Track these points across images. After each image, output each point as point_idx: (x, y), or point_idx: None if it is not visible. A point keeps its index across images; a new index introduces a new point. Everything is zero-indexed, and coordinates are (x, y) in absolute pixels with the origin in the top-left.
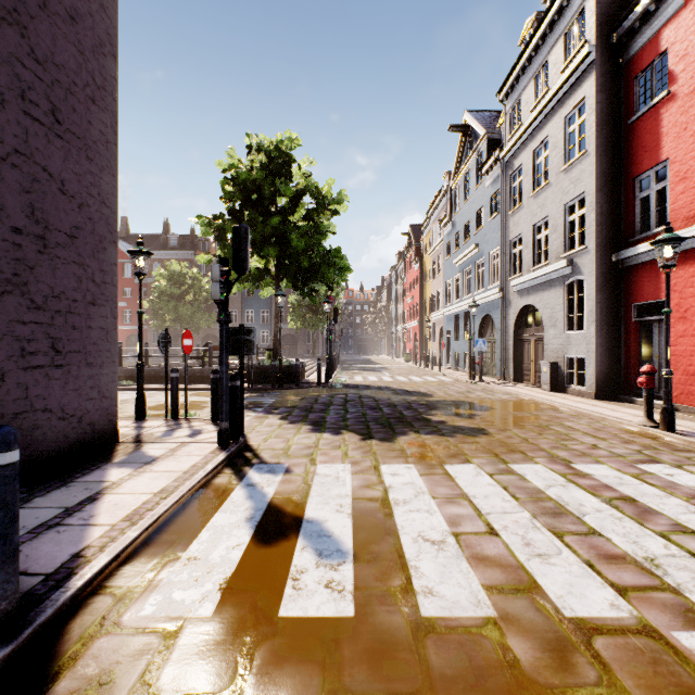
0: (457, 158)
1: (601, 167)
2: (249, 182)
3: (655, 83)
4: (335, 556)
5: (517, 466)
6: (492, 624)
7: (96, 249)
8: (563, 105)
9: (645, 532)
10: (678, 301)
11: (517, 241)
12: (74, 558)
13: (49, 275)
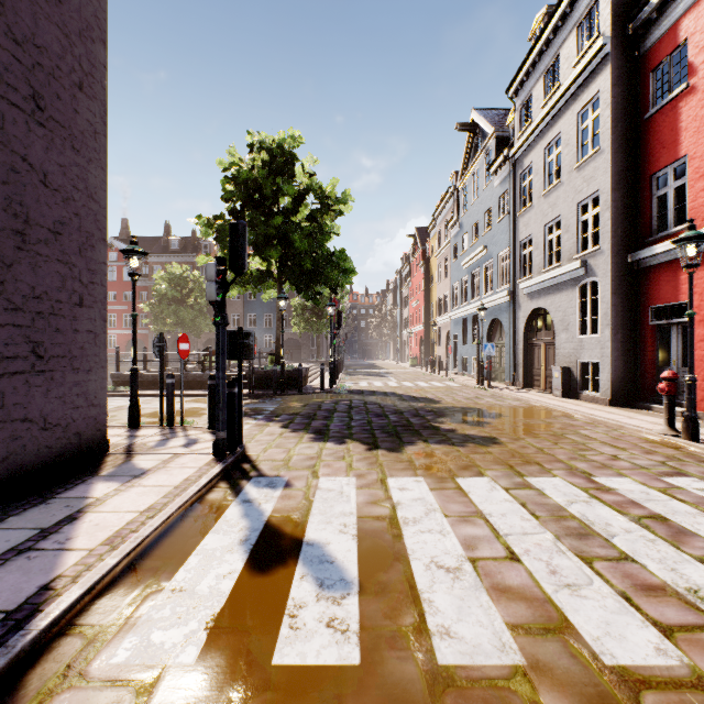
0: (465, 157)
1: (615, 164)
2: (250, 181)
3: (673, 75)
4: (337, 587)
5: (534, 479)
6: (521, 676)
7: (82, 246)
8: (575, 101)
9: (683, 557)
10: (698, 303)
11: (527, 242)
12: (42, 591)
13: (29, 273)
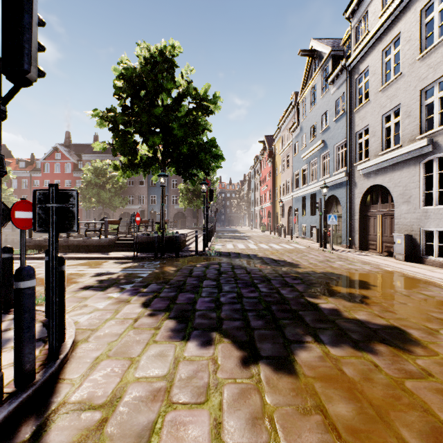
0: (304, 77)
1: None
2: (134, 76)
3: None
4: None
5: None
6: None
7: None
8: None
9: None
10: None
11: (363, 132)
12: None
13: None
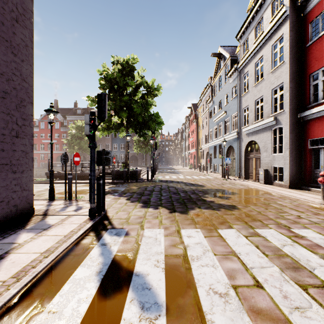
0: (215, 69)
1: (291, 69)
2: (112, 79)
3: (321, 24)
4: (153, 309)
5: (260, 230)
6: None
7: (18, 105)
8: (271, 39)
9: None
10: None
11: (246, 109)
12: None
13: None
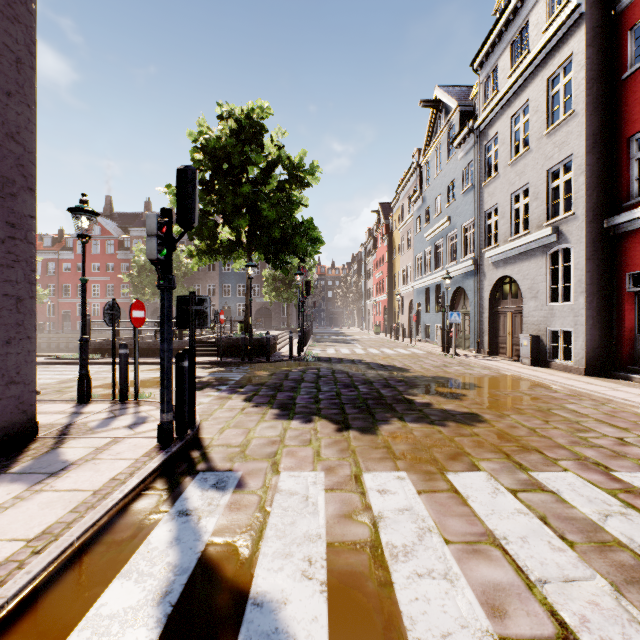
0: (428, 133)
1: (591, 127)
2: (218, 150)
3: None
4: None
5: (542, 475)
6: None
7: None
8: (545, 66)
9: None
10: None
11: (492, 212)
12: None
13: None
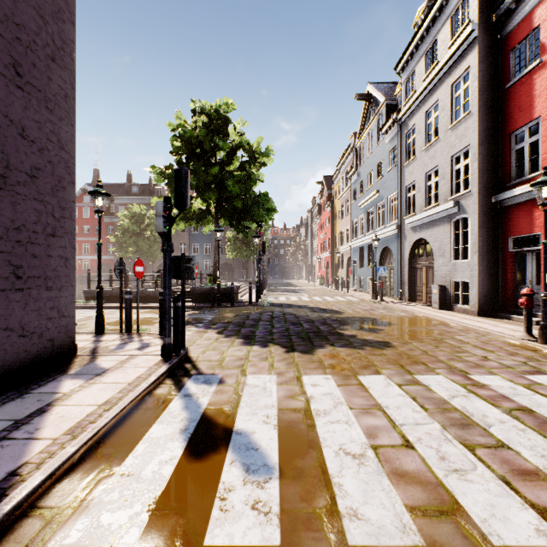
0: (362, 121)
1: (482, 125)
2: (193, 139)
3: (528, 54)
4: (261, 472)
5: (421, 377)
6: None
7: (55, 188)
8: (450, 75)
9: None
10: None
11: (411, 187)
12: (9, 477)
13: (10, 209)
